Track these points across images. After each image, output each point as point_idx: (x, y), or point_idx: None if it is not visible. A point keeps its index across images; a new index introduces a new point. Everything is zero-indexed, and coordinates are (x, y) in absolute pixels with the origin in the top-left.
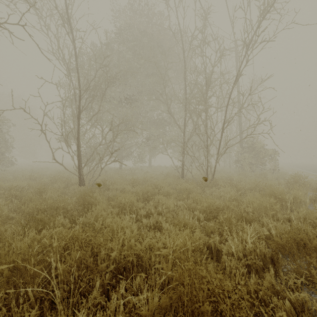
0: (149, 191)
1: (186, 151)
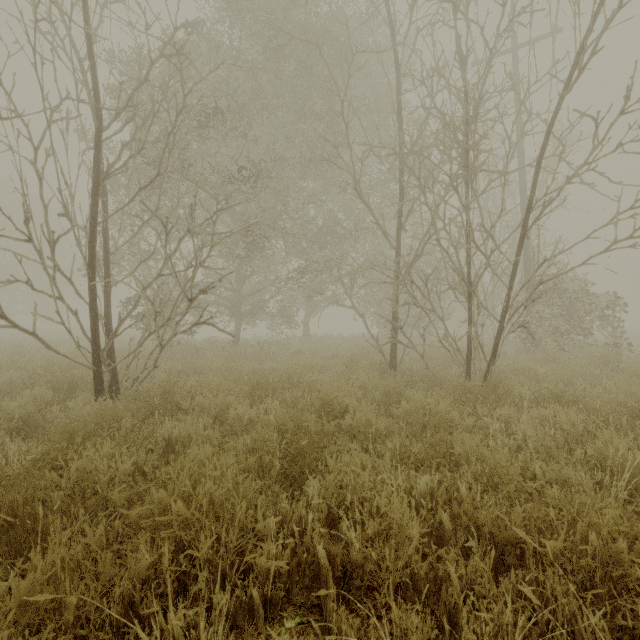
0: (305, 429)
1: (413, 296)
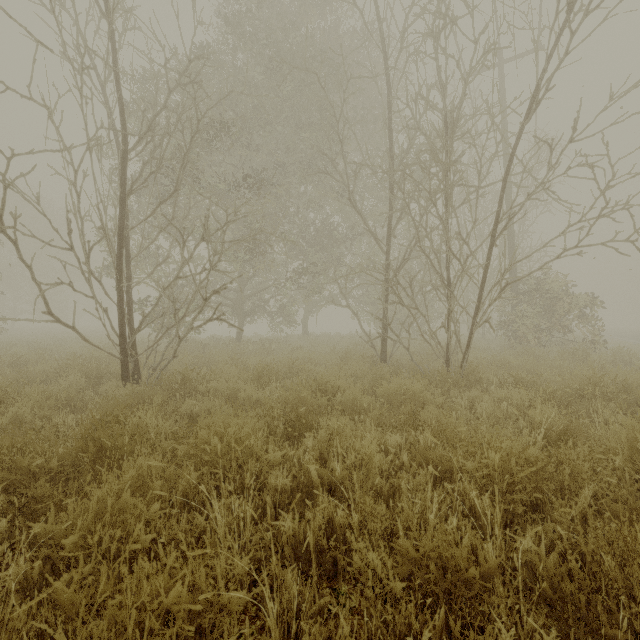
0: (304, 403)
1: (398, 296)
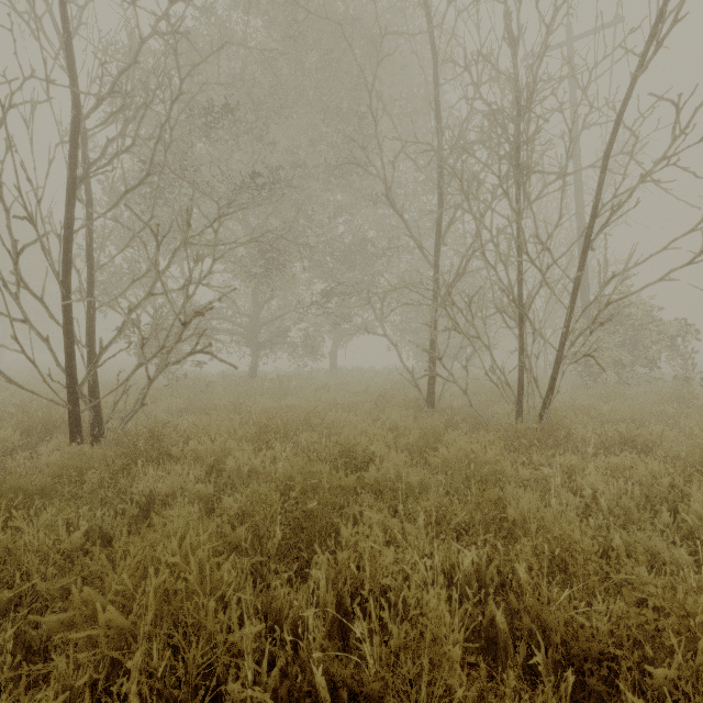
0: (318, 484)
1: (453, 320)
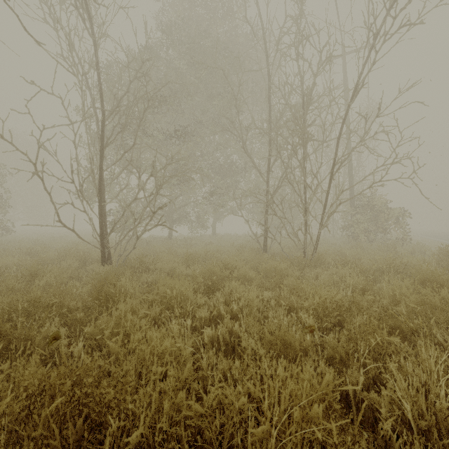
0: (215, 275)
1: (273, 210)
